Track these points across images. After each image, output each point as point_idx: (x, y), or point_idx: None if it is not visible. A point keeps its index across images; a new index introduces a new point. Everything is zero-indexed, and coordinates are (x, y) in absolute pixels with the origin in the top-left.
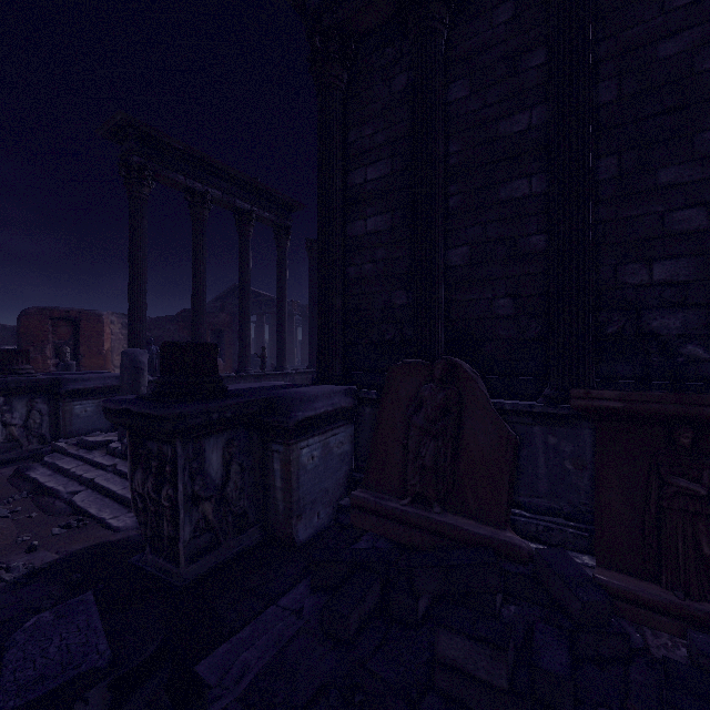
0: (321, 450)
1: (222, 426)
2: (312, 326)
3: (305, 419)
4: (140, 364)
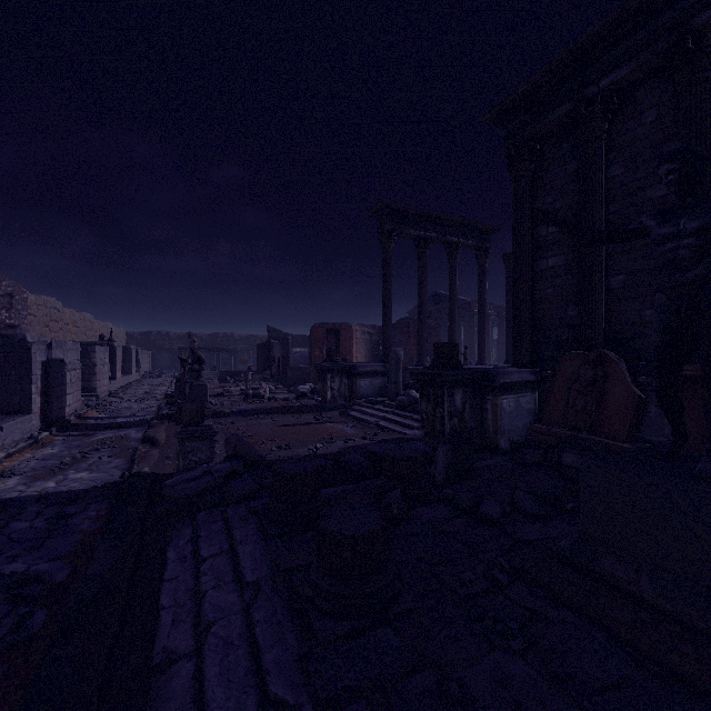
0: (514, 403)
1: (462, 383)
2: (508, 328)
3: (505, 383)
4: (399, 357)
